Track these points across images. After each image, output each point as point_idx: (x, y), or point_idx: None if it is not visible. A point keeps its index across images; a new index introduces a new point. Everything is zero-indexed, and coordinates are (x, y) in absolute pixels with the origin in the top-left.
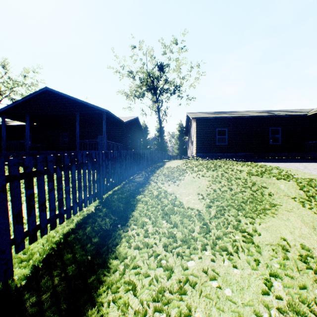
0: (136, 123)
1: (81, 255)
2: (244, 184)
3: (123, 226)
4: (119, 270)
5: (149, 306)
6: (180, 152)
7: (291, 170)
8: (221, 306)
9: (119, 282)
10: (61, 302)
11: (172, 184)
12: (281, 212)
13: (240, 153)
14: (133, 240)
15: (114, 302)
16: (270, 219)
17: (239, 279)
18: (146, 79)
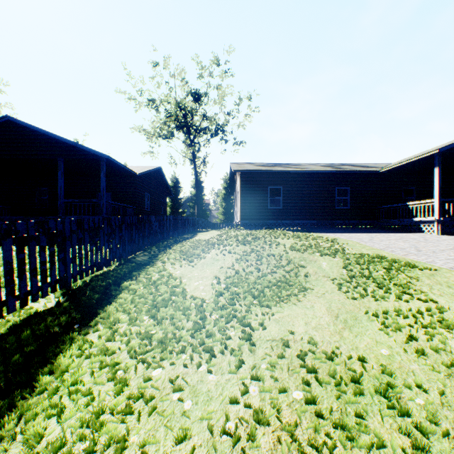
0: (159, 176)
1: None
2: (278, 262)
3: (84, 327)
4: (50, 389)
5: (72, 435)
6: (226, 219)
7: (350, 243)
8: (173, 423)
9: (41, 405)
10: None
11: (187, 265)
12: (309, 298)
13: (299, 220)
14: (90, 346)
15: (22, 434)
16: (291, 307)
17: (213, 387)
18: (176, 112)
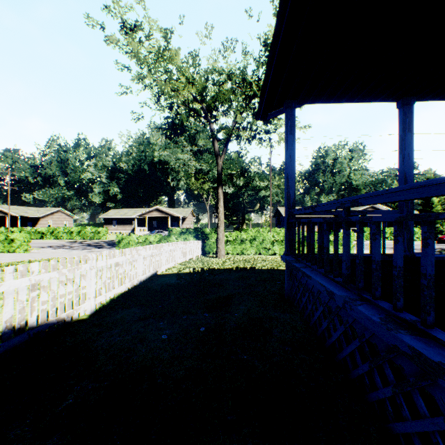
0: None
1: None
2: None
3: None
4: None
5: None
6: None
7: None
8: None
9: None
10: None
11: None
12: None
13: None
14: None
15: None
16: None
17: None
18: None
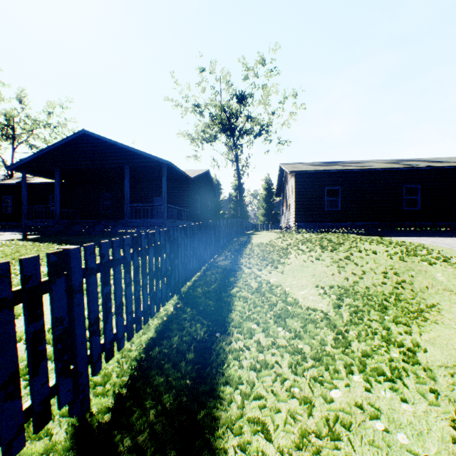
0: (207, 179)
1: (178, 379)
2: (382, 271)
3: (221, 335)
4: (235, 401)
5: None
6: (266, 220)
7: (443, 250)
8: None
9: (240, 419)
10: (167, 447)
11: (274, 271)
12: (446, 315)
13: (361, 222)
14: (244, 357)
15: (240, 449)
16: (433, 326)
17: (412, 418)
18: (220, 115)
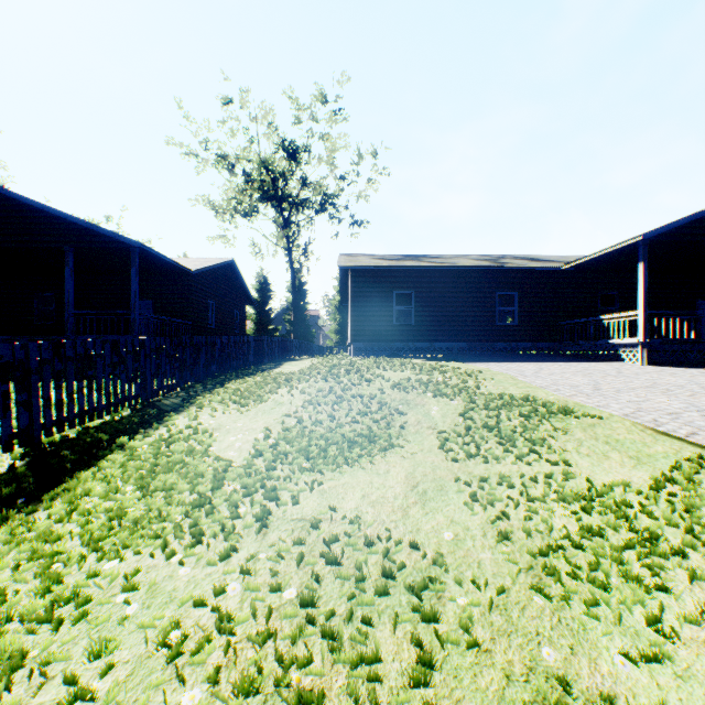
0: (232, 274)
1: None
2: (365, 406)
3: (36, 502)
4: None
5: None
6: (341, 340)
7: (499, 378)
8: (103, 634)
9: None
10: None
11: (235, 411)
12: (390, 459)
13: (441, 342)
14: (30, 529)
15: None
16: (356, 473)
17: (183, 584)
18: (260, 175)
